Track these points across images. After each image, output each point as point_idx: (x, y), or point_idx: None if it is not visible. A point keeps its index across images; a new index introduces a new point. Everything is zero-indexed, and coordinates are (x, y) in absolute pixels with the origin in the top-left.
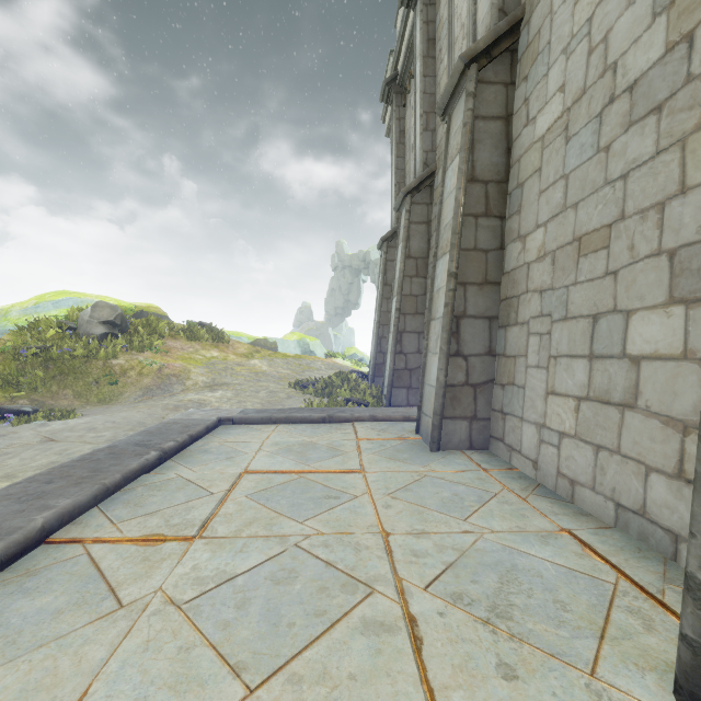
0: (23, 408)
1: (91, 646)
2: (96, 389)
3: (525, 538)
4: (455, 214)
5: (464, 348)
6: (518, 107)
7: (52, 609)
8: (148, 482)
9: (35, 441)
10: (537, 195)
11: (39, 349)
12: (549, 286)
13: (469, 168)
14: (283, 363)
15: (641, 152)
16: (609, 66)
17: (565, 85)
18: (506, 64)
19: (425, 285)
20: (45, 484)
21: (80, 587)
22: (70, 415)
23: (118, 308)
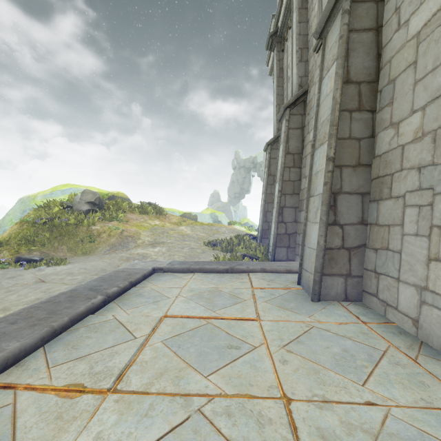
0: (34, 257)
1: None
2: (81, 245)
3: (439, 419)
4: (332, 110)
5: (341, 219)
6: (388, 18)
7: None
8: (90, 323)
9: (32, 282)
10: (411, 85)
11: (48, 220)
12: (429, 162)
13: (344, 72)
14: (200, 228)
15: None
16: None
17: None
18: None
19: (300, 173)
20: (9, 325)
21: None
22: (62, 263)
23: (97, 193)
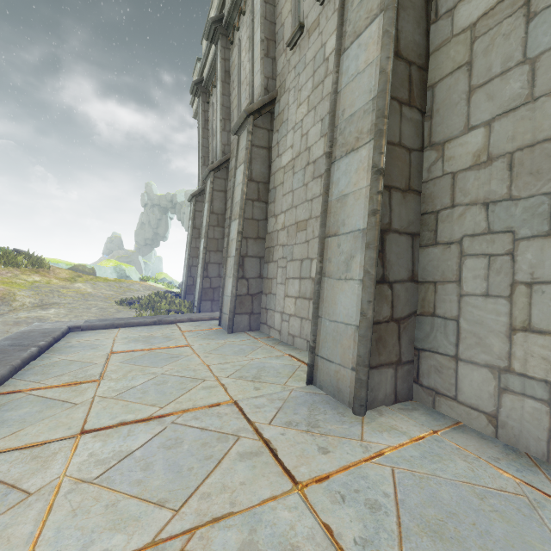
0: None
1: (73, 415)
2: None
3: (270, 358)
4: (241, 198)
5: (247, 274)
6: (274, 145)
7: (34, 411)
8: (40, 364)
9: None
10: (282, 196)
11: None
12: (286, 243)
13: (249, 173)
14: (105, 285)
15: (316, 192)
16: (308, 148)
17: (293, 146)
18: (269, 119)
19: (223, 232)
20: None
21: (43, 404)
22: None
23: None
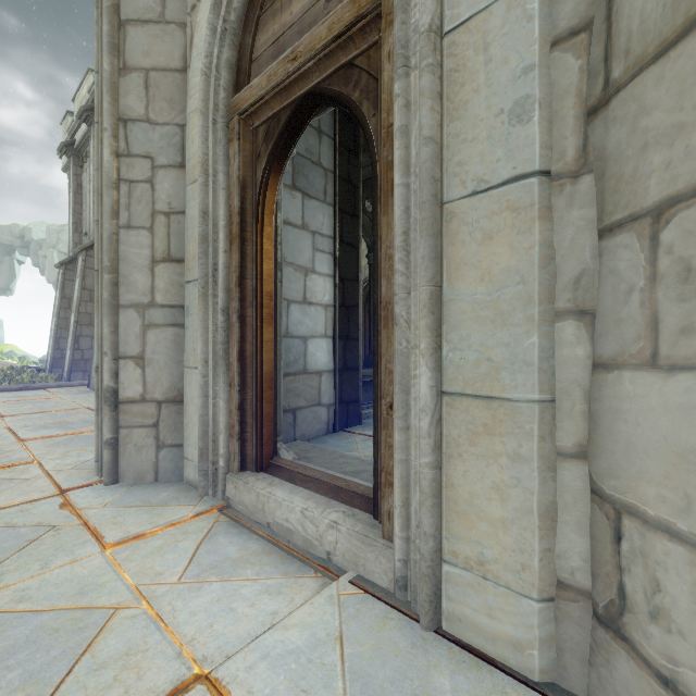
0: None
1: None
2: None
3: None
4: None
5: None
6: None
7: None
8: None
9: None
10: None
11: None
12: None
13: None
14: None
15: None
16: None
17: None
18: None
19: None
20: None
21: None
22: None
23: None
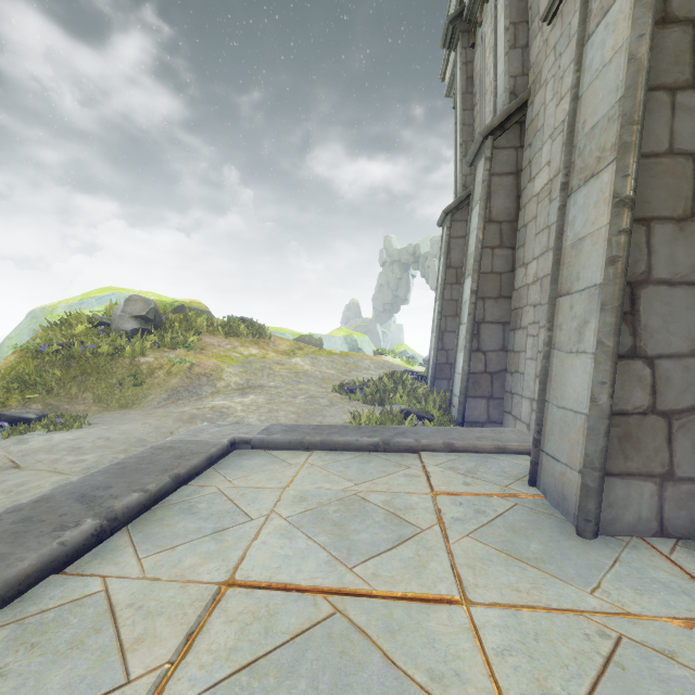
0: (27, 413)
1: None
2: (119, 390)
3: None
4: (629, 86)
5: (648, 343)
6: None
7: None
8: (35, 608)
9: None
10: None
11: (61, 346)
12: None
13: None
14: (327, 361)
15: None
16: None
17: None
18: None
19: (512, 258)
20: None
21: None
22: (74, 424)
23: (152, 301)
